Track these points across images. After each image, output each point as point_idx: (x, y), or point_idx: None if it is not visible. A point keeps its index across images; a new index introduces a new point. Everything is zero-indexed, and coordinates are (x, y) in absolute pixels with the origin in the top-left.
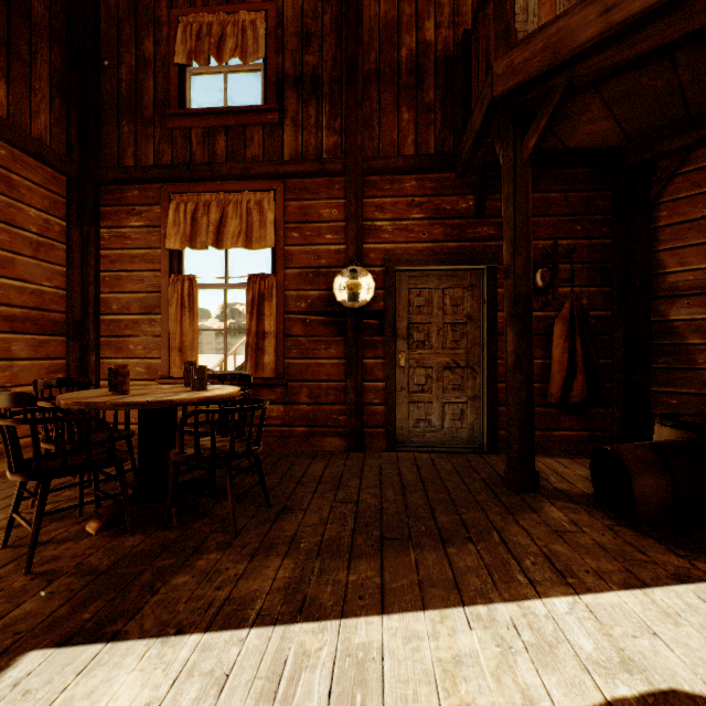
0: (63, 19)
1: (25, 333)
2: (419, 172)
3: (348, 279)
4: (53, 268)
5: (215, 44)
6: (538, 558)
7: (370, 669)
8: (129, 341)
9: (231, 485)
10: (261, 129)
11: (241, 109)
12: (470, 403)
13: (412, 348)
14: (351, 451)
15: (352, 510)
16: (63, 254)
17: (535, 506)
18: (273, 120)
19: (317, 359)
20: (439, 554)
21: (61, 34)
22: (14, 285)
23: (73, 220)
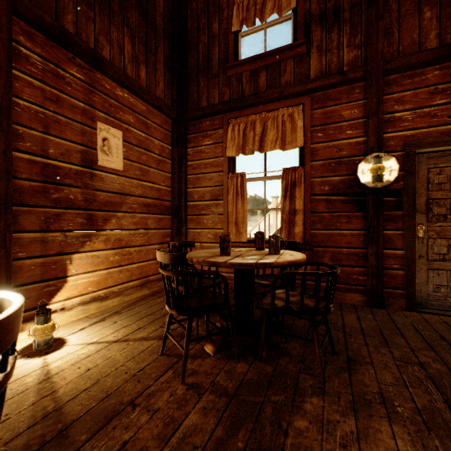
0: (169, 25)
1: (153, 214)
2: (444, 61)
3: (368, 164)
4: (165, 175)
5: (259, 9)
6: None
7: None
8: (204, 218)
9: (317, 337)
10: (292, 61)
11: (277, 50)
12: None
13: (431, 220)
14: (372, 307)
15: (423, 374)
16: (169, 166)
17: None
18: (301, 52)
19: (338, 230)
20: None
21: (168, 34)
22: (149, 185)
23: (174, 145)
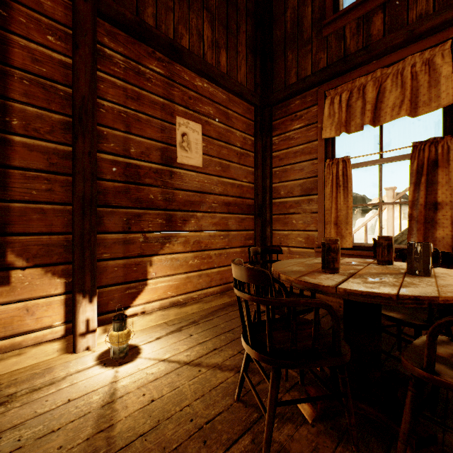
0: (252, 0)
1: (234, 213)
2: None
3: None
4: (247, 169)
5: None
6: None
7: None
8: (292, 217)
9: None
10: None
11: None
12: None
13: None
14: None
15: None
16: (252, 159)
17: None
18: None
19: None
20: None
21: (251, 11)
22: (229, 182)
23: (257, 135)
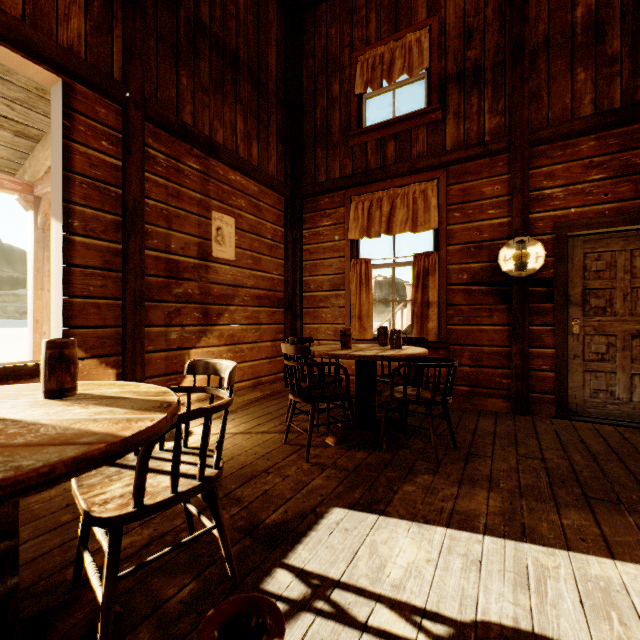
0: (282, 88)
1: (265, 307)
2: (599, 131)
3: (512, 250)
4: (278, 262)
5: (386, 69)
6: None
7: (616, 597)
8: (322, 311)
9: (432, 425)
10: (425, 128)
11: (407, 116)
12: None
13: (587, 314)
14: (516, 414)
15: (540, 465)
16: (282, 251)
17: None
18: (435, 118)
19: (478, 325)
20: None
21: (281, 99)
22: (261, 275)
23: (288, 226)
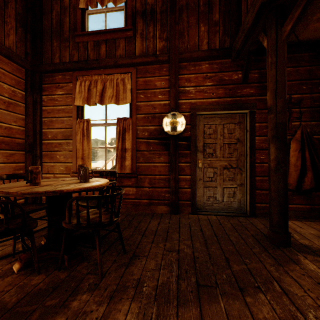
0: None
1: (1, 149)
2: (210, 59)
3: (170, 119)
4: (17, 116)
5: None
6: (318, 312)
7: None
8: (57, 153)
9: (99, 245)
10: (124, 40)
11: (113, 30)
12: (238, 187)
13: (205, 157)
14: (172, 214)
15: (175, 257)
16: (23, 109)
17: (294, 259)
18: (130, 35)
19: (153, 163)
20: (241, 303)
21: None
22: None
23: (28, 91)
